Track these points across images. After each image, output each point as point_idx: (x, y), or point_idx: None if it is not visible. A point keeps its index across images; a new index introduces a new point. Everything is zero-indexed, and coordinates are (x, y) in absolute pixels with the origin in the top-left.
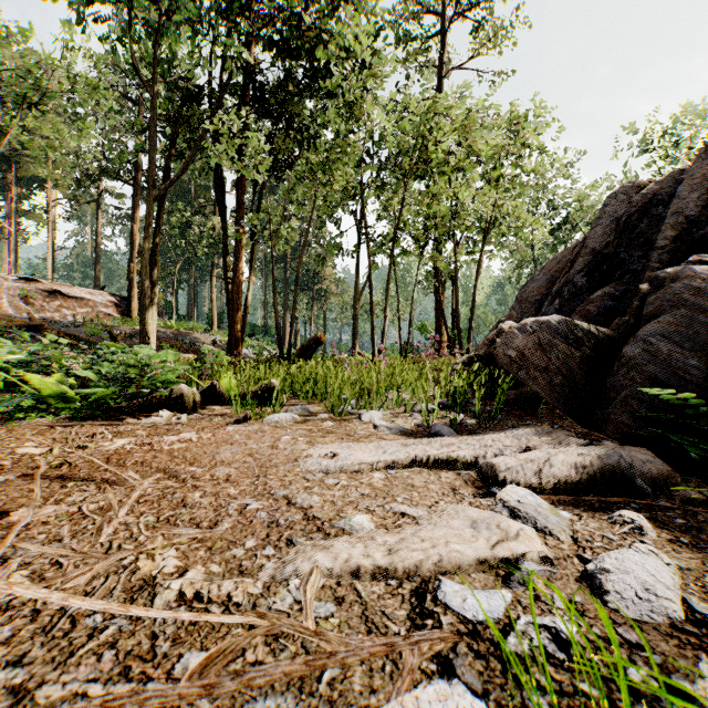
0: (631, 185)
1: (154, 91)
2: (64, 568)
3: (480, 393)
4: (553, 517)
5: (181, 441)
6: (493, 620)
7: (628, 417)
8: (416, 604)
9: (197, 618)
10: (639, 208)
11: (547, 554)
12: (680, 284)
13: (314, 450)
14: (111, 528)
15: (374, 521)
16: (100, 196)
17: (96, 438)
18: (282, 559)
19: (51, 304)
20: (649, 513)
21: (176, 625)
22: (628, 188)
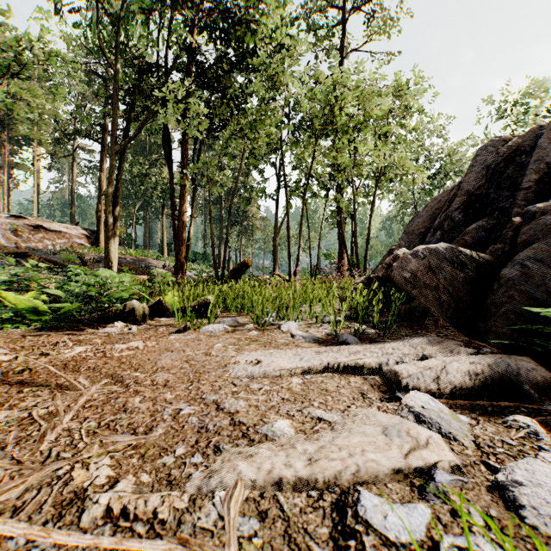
0: (498, 139)
1: (115, 67)
2: (1, 479)
3: (378, 307)
4: (455, 422)
5: (130, 349)
6: (416, 541)
7: (508, 329)
8: (337, 520)
9: (117, 545)
10: (505, 157)
11: (457, 463)
12: (550, 217)
13: (241, 357)
14: (54, 434)
15: (294, 426)
16: (75, 151)
17: (59, 346)
18: (209, 467)
19: (35, 236)
20: (539, 417)
21: (98, 549)
22: (496, 142)
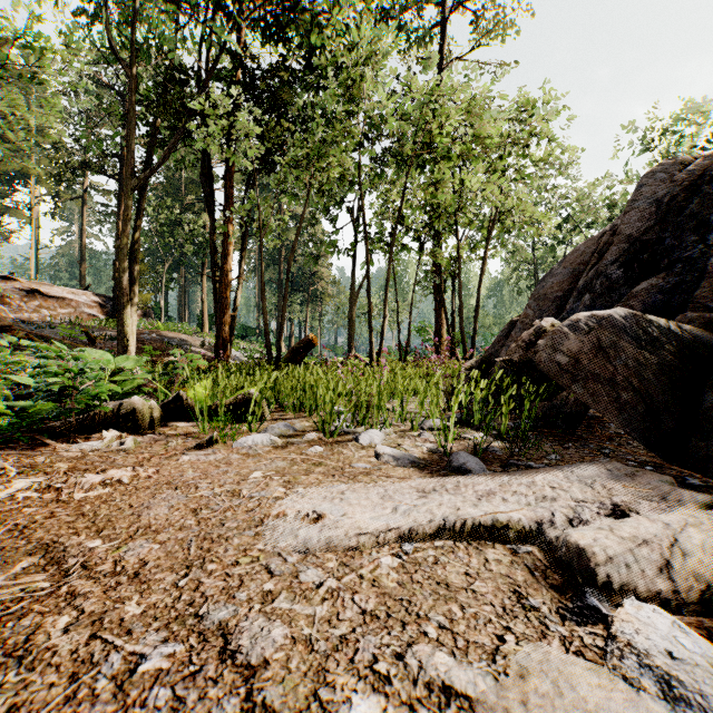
0: (670, 162)
1: (132, 71)
2: None
3: (507, 408)
4: None
5: (106, 484)
6: None
7: None
8: None
9: None
10: (684, 187)
11: None
12: None
13: (291, 501)
14: None
15: None
16: (85, 192)
17: None
18: None
19: (30, 304)
20: None
21: None
22: (668, 166)
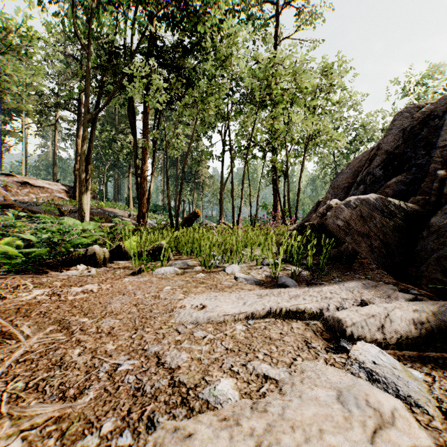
0: (412, 106)
1: (87, 48)
2: None
3: (312, 252)
4: (412, 381)
5: (84, 292)
6: None
7: (441, 275)
8: None
9: None
10: (419, 121)
11: None
12: None
13: (188, 300)
14: None
15: (238, 388)
16: (56, 121)
17: (20, 289)
18: None
19: (23, 191)
20: None
21: None
22: (410, 108)
